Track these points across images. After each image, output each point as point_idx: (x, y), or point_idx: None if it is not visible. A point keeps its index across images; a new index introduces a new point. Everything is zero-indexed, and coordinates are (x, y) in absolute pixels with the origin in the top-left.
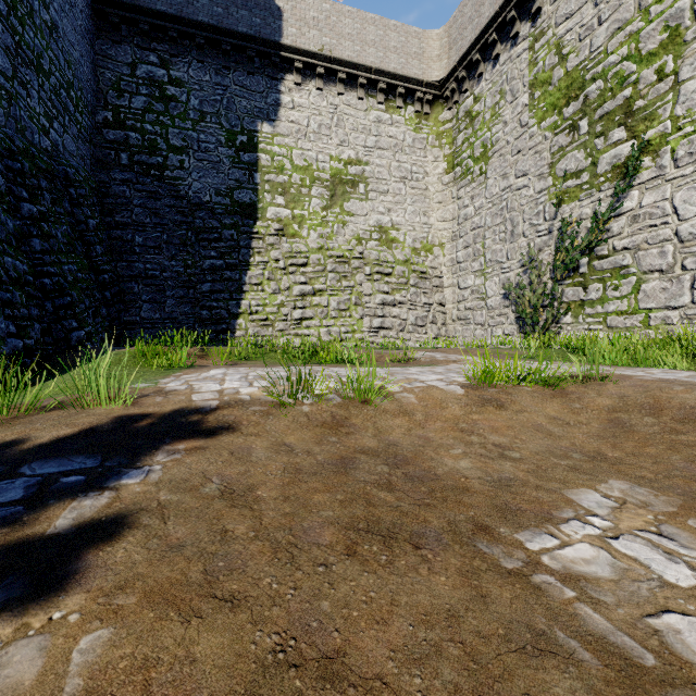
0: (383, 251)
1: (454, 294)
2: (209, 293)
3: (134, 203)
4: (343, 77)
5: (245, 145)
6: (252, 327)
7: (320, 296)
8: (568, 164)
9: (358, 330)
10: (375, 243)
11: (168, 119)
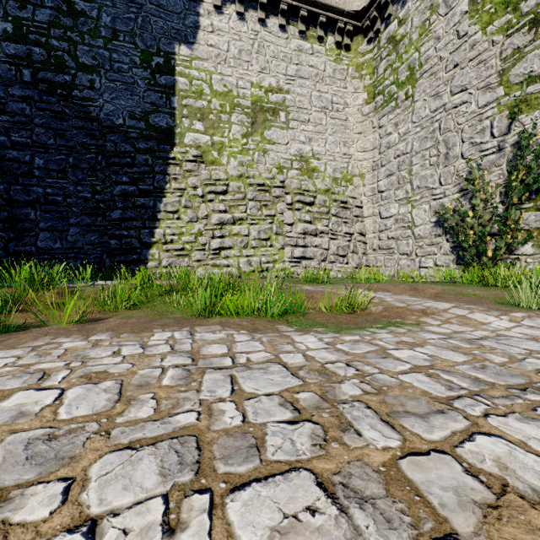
0: (304, 180)
1: (374, 223)
2: (119, 220)
3: (34, 122)
4: (263, 2)
5: (161, 67)
6: (167, 258)
7: (240, 225)
8: (527, 67)
9: (279, 259)
10: (296, 172)
11: (76, 35)
